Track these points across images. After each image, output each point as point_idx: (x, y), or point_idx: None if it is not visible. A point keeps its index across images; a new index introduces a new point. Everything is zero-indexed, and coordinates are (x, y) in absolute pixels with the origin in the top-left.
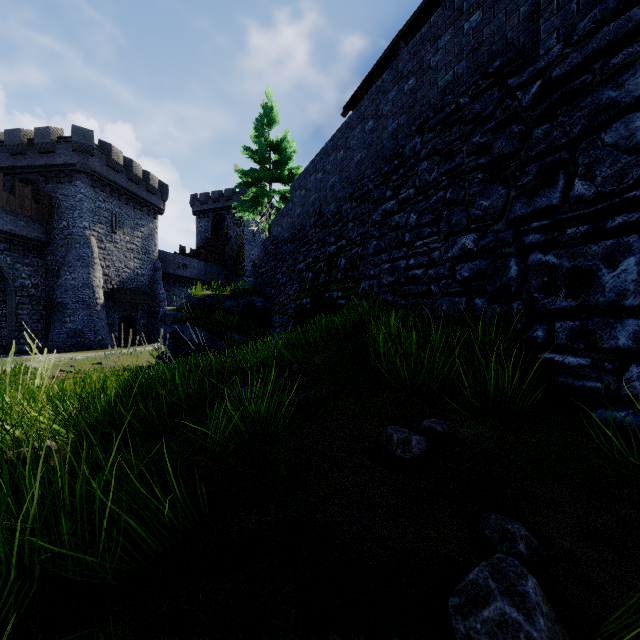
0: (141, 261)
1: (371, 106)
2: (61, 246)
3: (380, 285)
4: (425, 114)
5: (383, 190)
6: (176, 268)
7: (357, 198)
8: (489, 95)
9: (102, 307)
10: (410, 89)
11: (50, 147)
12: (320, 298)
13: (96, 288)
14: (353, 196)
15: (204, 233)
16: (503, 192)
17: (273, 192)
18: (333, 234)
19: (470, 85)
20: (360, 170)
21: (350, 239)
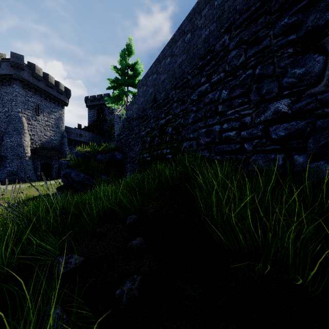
0: (54, 132)
1: (189, 23)
2: (4, 122)
3: (198, 144)
4: (232, 17)
5: (199, 78)
6: (76, 136)
7: (179, 86)
8: None
9: (29, 158)
10: (219, 3)
11: None
12: (155, 153)
13: (25, 147)
14: (176, 86)
15: (92, 117)
16: (320, 58)
17: (128, 91)
18: (163, 112)
19: None
20: (181, 68)
21: (175, 114)
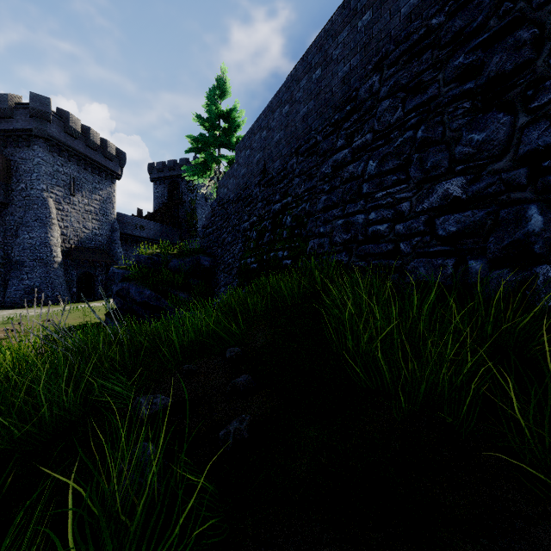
0: (99, 222)
1: (319, 53)
2: (19, 207)
3: (332, 244)
4: (384, 48)
5: (333, 140)
6: (134, 229)
7: (304, 152)
8: (476, 5)
9: (60, 265)
10: (365, 25)
11: (8, 112)
12: (264, 257)
13: (54, 247)
14: (299, 151)
15: (161, 198)
16: (506, 119)
17: (220, 156)
18: (278, 192)
19: (446, 1)
20: (307, 123)
21: (296, 195)
